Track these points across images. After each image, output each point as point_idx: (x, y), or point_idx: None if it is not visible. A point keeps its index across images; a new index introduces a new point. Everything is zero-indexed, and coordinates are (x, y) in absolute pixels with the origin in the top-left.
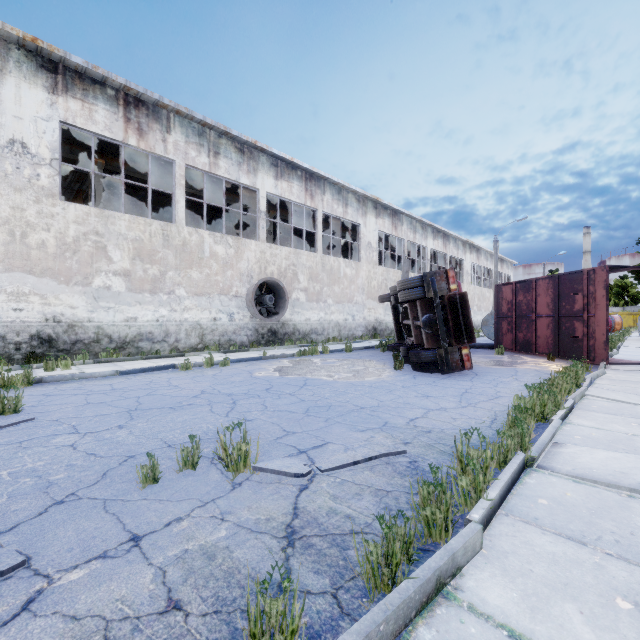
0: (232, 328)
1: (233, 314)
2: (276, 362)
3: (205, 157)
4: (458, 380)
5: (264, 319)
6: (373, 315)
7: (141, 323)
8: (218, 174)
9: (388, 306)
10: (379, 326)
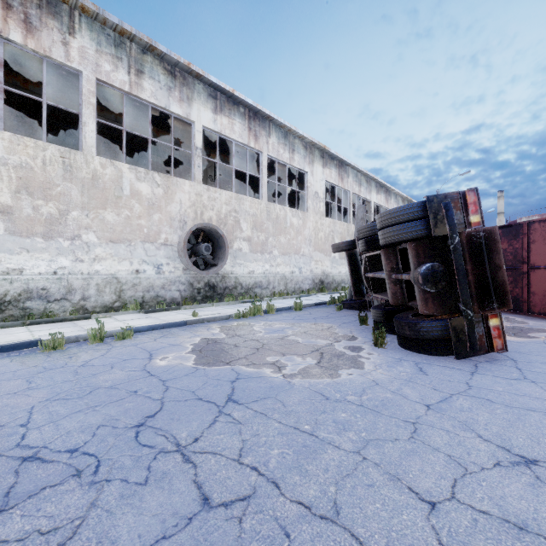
0: (160, 282)
1: (161, 265)
2: (203, 330)
3: (124, 74)
4: (506, 378)
5: (199, 271)
6: (320, 268)
7: (29, 276)
8: (142, 97)
9: (335, 258)
10: (326, 279)
